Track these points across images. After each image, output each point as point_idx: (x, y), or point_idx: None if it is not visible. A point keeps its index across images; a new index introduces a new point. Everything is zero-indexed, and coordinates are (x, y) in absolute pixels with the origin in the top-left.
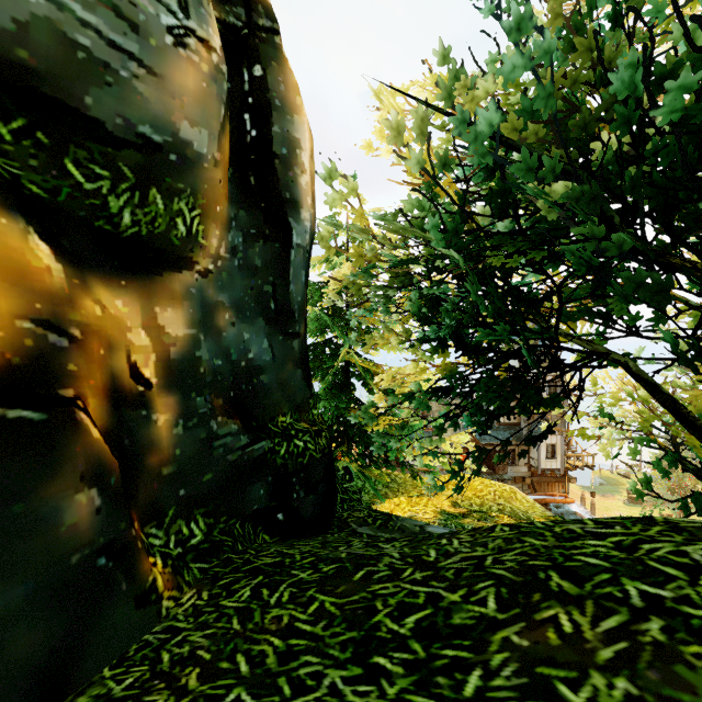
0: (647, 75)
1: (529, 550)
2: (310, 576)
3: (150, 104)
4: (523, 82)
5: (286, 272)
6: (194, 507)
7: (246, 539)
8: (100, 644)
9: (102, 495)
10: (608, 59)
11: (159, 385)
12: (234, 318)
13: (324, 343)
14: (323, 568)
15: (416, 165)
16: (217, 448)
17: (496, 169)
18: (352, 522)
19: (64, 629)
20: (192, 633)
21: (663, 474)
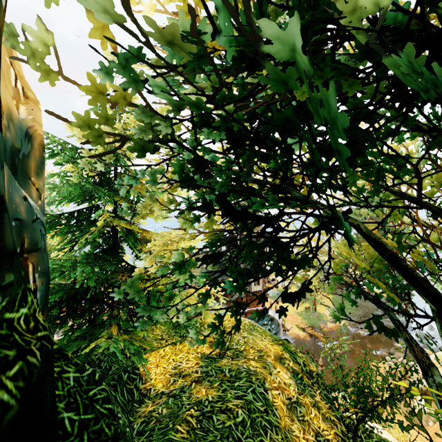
0: None
1: None
2: None
3: None
4: None
5: None
6: None
7: None
8: None
9: None
10: None
11: None
12: None
13: (89, 210)
14: None
15: None
16: None
17: None
18: None
19: None
20: None
21: (352, 303)
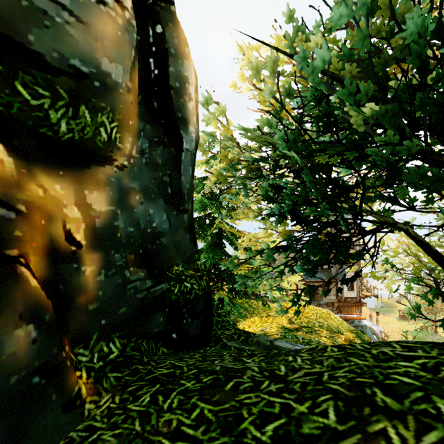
0: (441, 19)
1: (355, 368)
2: (194, 385)
3: (79, 44)
4: (339, 41)
5: (179, 168)
6: (112, 332)
7: (150, 352)
8: (34, 443)
9: (38, 329)
10: (402, 18)
11: (87, 246)
12: (142, 199)
13: (205, 217)
14: (203, 379)
15: (267, 93)
16: (129, 289)
17: (322, 97)
18: (224, 338)
19: (3, 434)
20: (105, 432)
21: (429, 303)
